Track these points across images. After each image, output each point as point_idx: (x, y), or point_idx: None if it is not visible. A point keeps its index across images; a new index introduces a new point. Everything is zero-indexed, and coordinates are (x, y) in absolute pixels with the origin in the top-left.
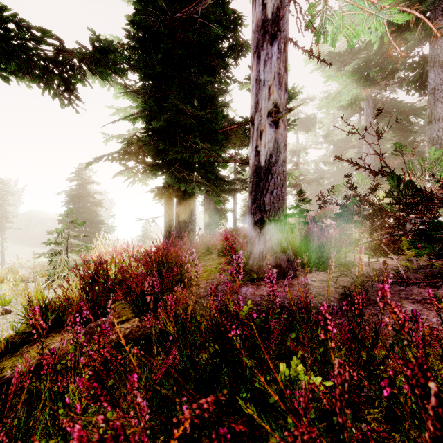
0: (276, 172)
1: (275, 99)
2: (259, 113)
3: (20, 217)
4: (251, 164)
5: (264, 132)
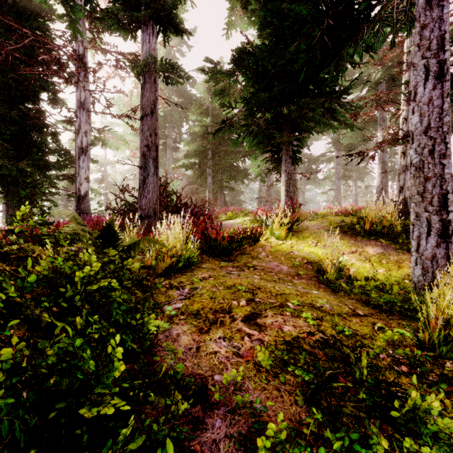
0: (86, 197)
1: (86, 174)
2: (80, 177)
3: None
4: (76, 193)
5: (81, 184)
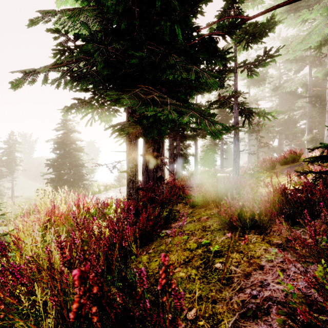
0: None
1: None
2: None
3: (33, 161)
4: None
5: None
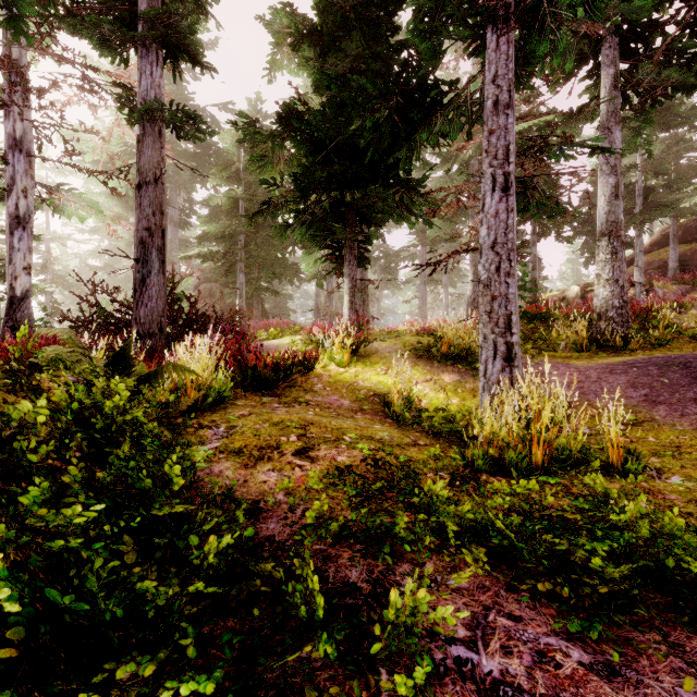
0: (25, 300)
1: (25, 261)
2: (13, 266)
3: None
4: (5, 293)
5: (17, 278)
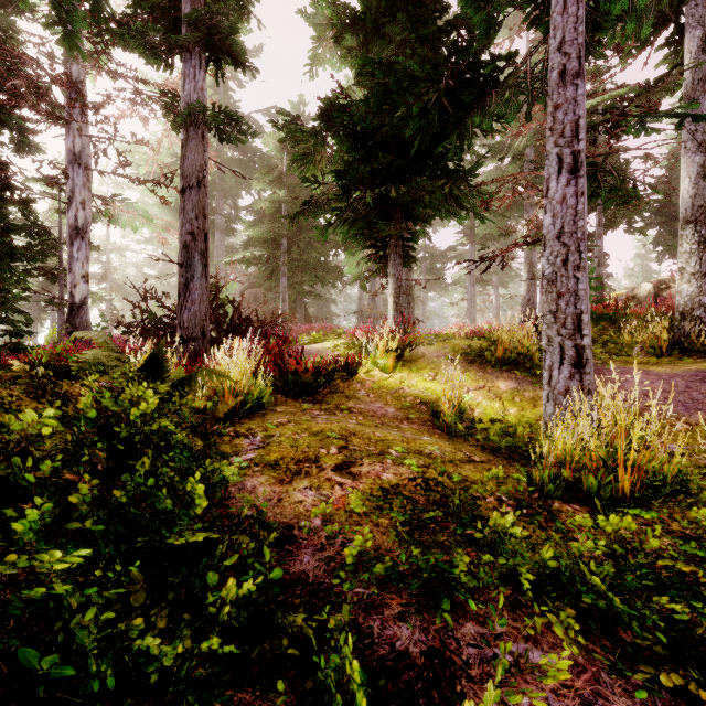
0: (84, 307)
1: (83, 269)
2: (73, 274)
3: None
4: (66, 300)
5: (76, 286)
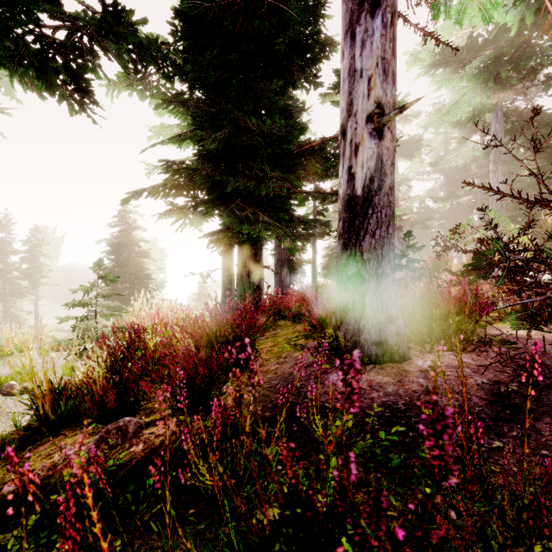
0: (379, 203)
1: (378, 96)
2: (354, 118)
3: (58, 270)
4: (341, 193)
5: (362, 146)
